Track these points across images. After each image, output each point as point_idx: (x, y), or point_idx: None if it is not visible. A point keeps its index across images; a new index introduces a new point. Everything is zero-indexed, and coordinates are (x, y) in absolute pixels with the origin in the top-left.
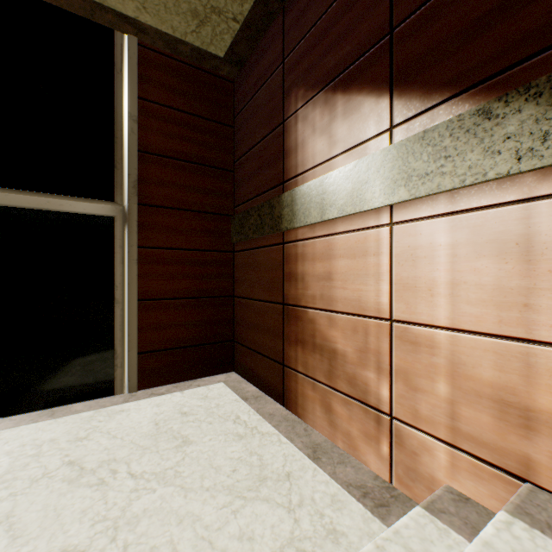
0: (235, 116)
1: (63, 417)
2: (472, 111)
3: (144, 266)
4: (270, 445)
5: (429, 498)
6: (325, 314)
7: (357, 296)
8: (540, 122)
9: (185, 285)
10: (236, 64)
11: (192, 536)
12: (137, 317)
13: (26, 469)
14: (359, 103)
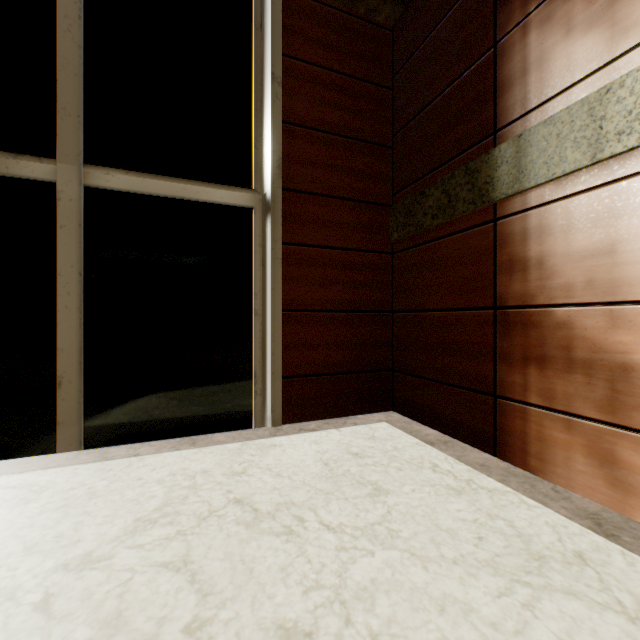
0: (394, 75)
1: (206, 446)
2: None
3: (289, 267)
4: (513, 507)
5: None
6: (598, 310)
7: None
8: None
9: (334, 295)
10: None
11: (477, 637)
12: (281, 332)
13: (186, 503)
14: None
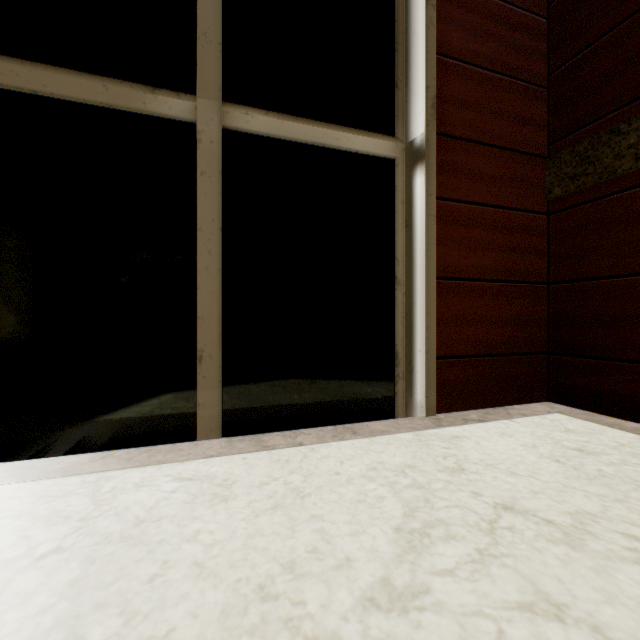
0: (550, 1)
1: (375, 436)
2: None
3: (441, 227)
4: None
5: None
6: None
7: None
8: None
9: (488, 261)
10: None
11: None
12: (435, 303)
13: (437, 508)
14: None
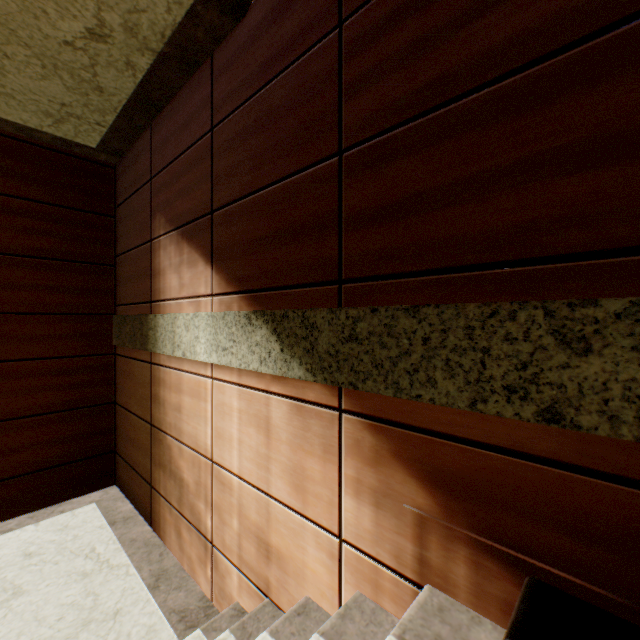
0: (116, 206)
1: None
2: (244, 313)
3: None
4: (114, 580)
5: (214, 618)
6: (178, 443)
7: (195, 433)
8: (268, 342)
9: (47, 399)
10: (114, 154)
11: None
12: None
13: None
14: (196, 260)
